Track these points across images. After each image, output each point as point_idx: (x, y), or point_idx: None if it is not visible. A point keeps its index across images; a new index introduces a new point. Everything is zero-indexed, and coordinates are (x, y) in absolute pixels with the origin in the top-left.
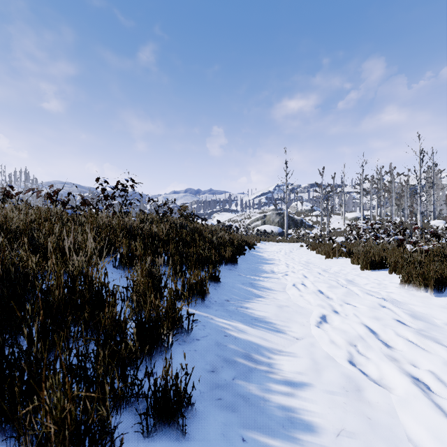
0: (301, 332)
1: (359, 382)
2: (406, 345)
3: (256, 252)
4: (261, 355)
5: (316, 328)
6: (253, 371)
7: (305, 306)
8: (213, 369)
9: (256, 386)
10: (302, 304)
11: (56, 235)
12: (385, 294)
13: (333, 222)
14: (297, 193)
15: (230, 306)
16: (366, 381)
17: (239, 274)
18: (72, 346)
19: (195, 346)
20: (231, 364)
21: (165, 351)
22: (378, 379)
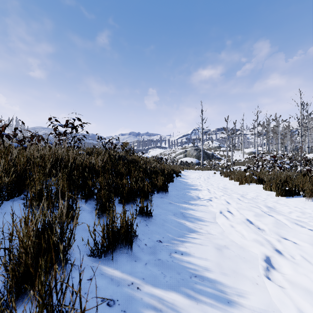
0: (259, 301)
1: None
2: None
3: (182, 179)
4: None
5: (276, 291)
6: None
7: (245, 245)
8: None
9: None
10: (241, 243)
11: None
12: None
13: (235, 155)
14: (209, 134)
15: (162, 251)
16: None
17: (170, 202)
18: None
19: None
20: None
21: None
22: None
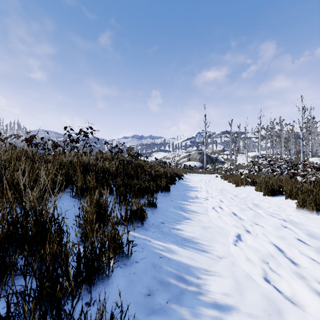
0: (222, 251)
1: (278, 304)
2: (312, 265)
3: (184, 181)
4: (191, 275)
5: (235, 247)
6: (185, 292)
7: (224, 227)
8: (149, 292)
9: (188, 310)
10: (221, 225)
11: (21, 172)
12: (285, 216)
13: (239, 159)
14: (213, 138)
15: (164, 228)
16: (284, 303)
17: (172, 200)
18: (0, 294)
19: (134, 268)
20: (165, 286)
21: (106, 278)
22: (294, 301)
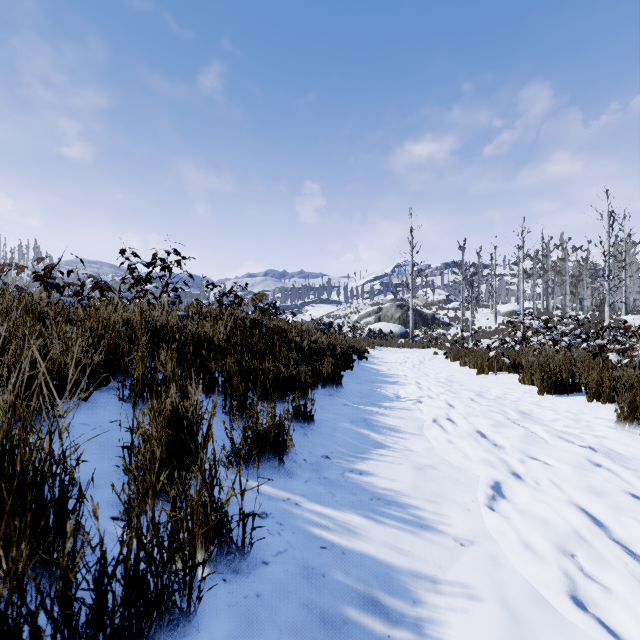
0: (466, 528)
1: None
2: None
3: (370, 364)
4: (398, 595)
5: (494, 517)
6: None
7: (463, 465)
8: None
9: None
10: (457, 462)
11: None
12: (594, 440)
13: (479, 318)
14: (426, 275)
15: (331, 469)
16: None
17: (346, 403)
18: None
19: (259, 581)
20: (336, 630)
21: (182, 619)
22: None
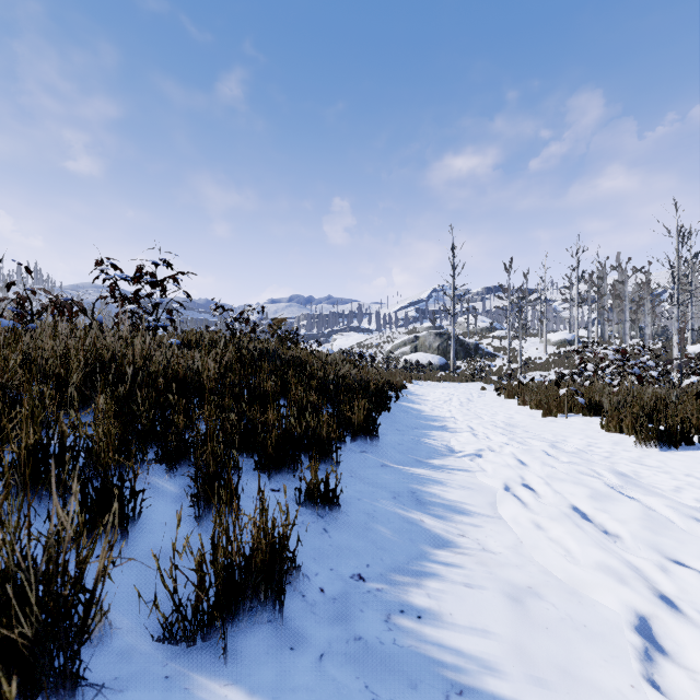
0: None
1: None
2: None
3: (409, 402)
4: None
5: None
6: None
7: (581, 586)
8: None
9: None
10: (570, 578)
11: None
12: None
13: (527, 348)
14: (468, 300)
15: (366, 608)
16: None
17: (384, 464)
18: None
19: None
20: None
21: None
22: None
